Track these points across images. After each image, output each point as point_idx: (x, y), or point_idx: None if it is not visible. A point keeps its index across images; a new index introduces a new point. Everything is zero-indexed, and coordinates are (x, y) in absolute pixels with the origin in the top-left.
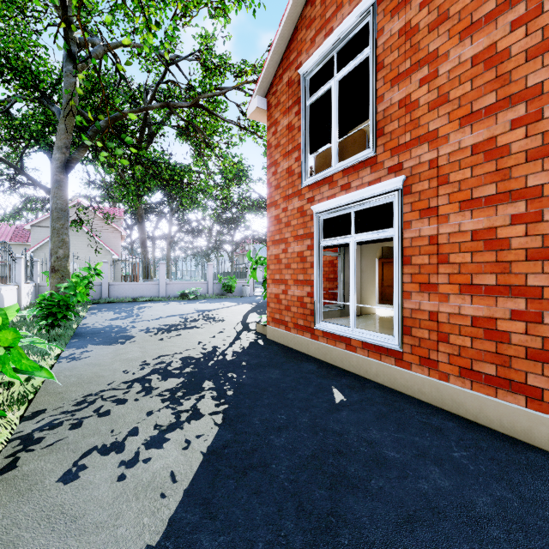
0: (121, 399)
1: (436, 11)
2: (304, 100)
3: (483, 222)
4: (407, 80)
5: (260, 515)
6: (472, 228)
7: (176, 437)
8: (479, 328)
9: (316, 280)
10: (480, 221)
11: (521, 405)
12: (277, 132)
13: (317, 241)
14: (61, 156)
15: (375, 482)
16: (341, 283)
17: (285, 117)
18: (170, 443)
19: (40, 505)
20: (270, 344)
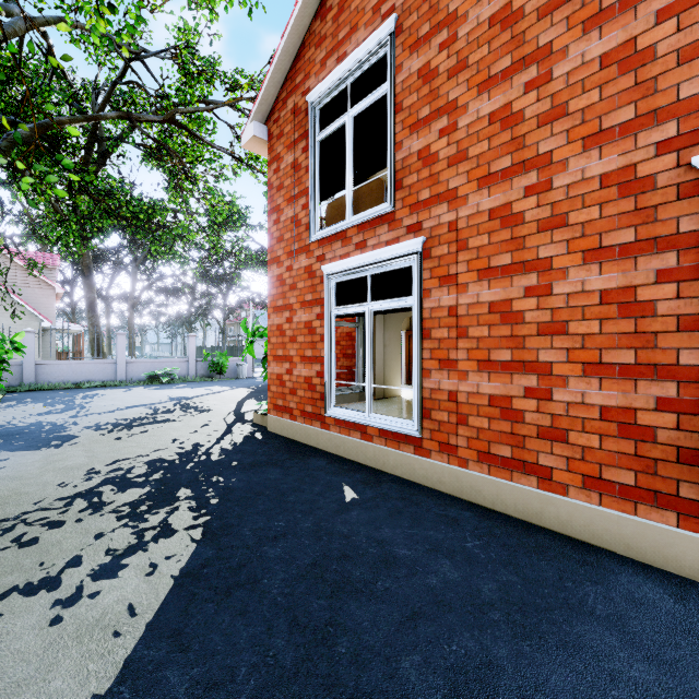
0: (55, 521)
1: (455, 57)
2: (313, 135)
3: (500, 293)
4: (427, 128)
5: (245, 638)
6: (489, 300)
7: (137, 561)
8: (497, 408)
9: (328, 356)
10: (497, 292)
11: (533, 486)
12: (280, 170)
13: (329, 309)
14: None
15: (381, 584)
16: (361, 360)
17: (289, 153)
18: (128, 569)
19: None
20: (271, 438)
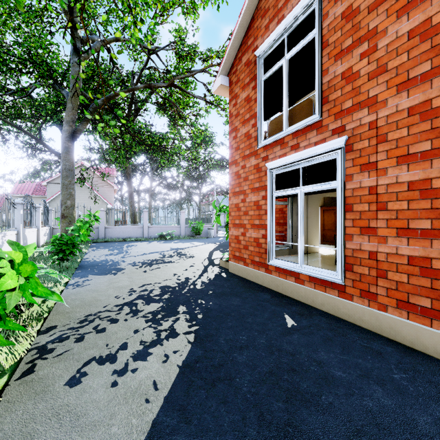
0: (114, 319)
1: None
2: (260, 77)
3: (419, 174)
4: (349, 55)
5: (227, 422)
6: (408, 180)
7: (157, 351)
8: (415, 267)
9: (270, 224)
10: (416, 174)
11: None
12: (237, 104)
13: (271, 192)
14: (69, 128)
15: (325, 398)
16: (290, 227)
17: (243, 92)
18: (152, 356)
19: (51, 404)
20: (231, 276)
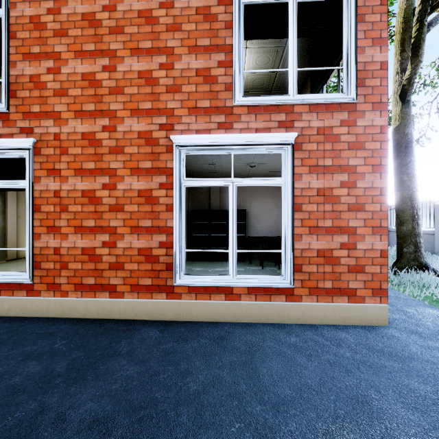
0: None
1: (59, 24)
2: None
3: (88, 185)
4: (38, 62)
5: None
6: (82, 188)
7: None
8: (86, 255)
9: None
10: (87, 185)
11: (107, 297)
12: None
13: None
14: None
15: None
16: None
17: None
18: None
19: None
20: None
